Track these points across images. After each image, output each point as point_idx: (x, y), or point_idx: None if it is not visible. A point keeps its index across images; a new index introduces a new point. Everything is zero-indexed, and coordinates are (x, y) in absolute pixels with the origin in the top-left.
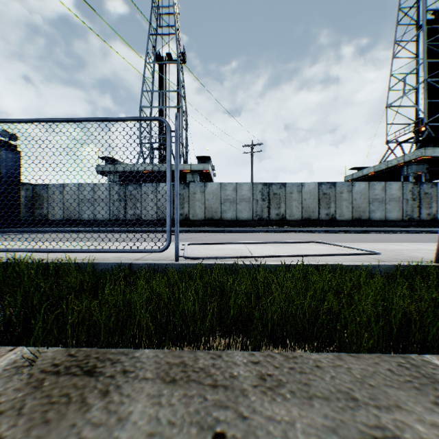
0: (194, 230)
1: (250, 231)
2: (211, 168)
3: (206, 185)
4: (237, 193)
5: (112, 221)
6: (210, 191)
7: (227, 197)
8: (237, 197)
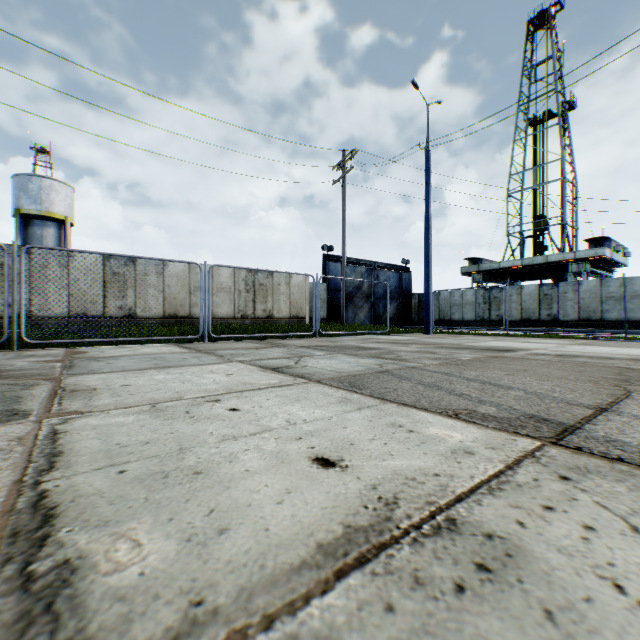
0: (556, 330)
1: (629, 332)
2: (612, 249)
3: (580, 283)
4: (625, 289)
5: (477, 321)
6: (584, 289)
7: (609, 295)
8: (625, 294)
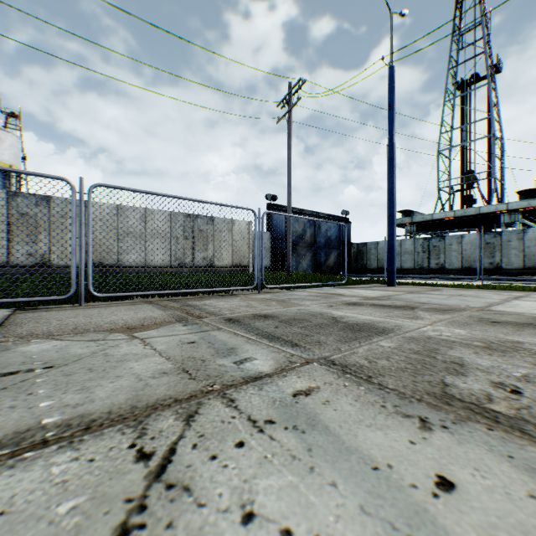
0: (505, 279)
1: None
2: None
3: (525, 231)
4: None
5: (415, 269)
6: (530, 238)
7: None
8: None
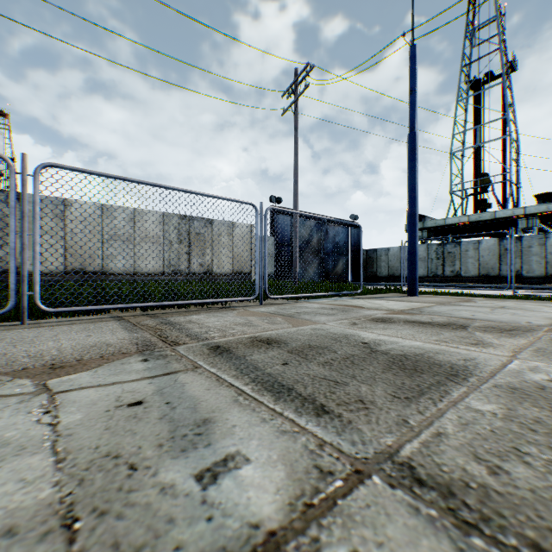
0: (527, 287)
1: None
2: None
3: (547, 236)
4: None
5: (429, 277)
6: None
7: None
8: None
